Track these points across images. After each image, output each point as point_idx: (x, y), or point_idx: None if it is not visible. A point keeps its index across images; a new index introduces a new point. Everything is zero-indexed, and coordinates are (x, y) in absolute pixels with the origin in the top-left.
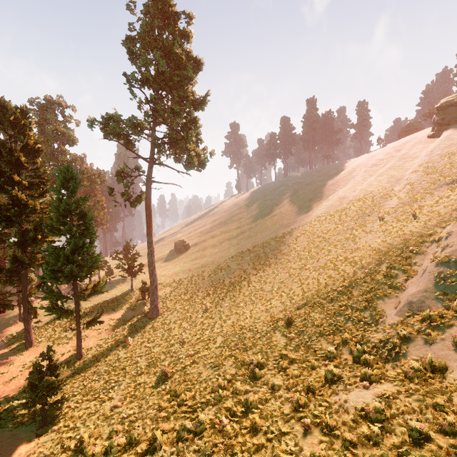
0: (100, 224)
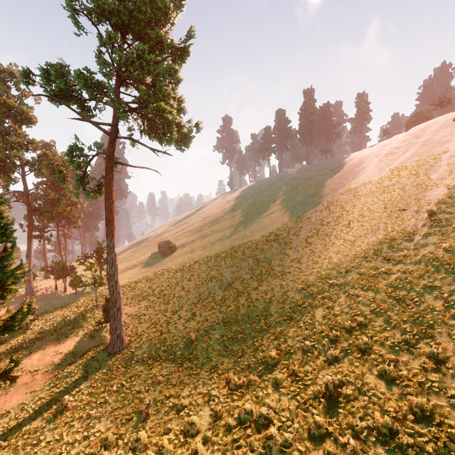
0: (70, 222)
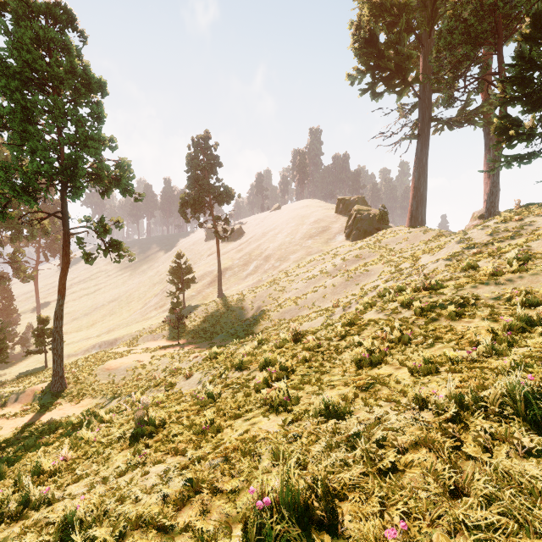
0: None
